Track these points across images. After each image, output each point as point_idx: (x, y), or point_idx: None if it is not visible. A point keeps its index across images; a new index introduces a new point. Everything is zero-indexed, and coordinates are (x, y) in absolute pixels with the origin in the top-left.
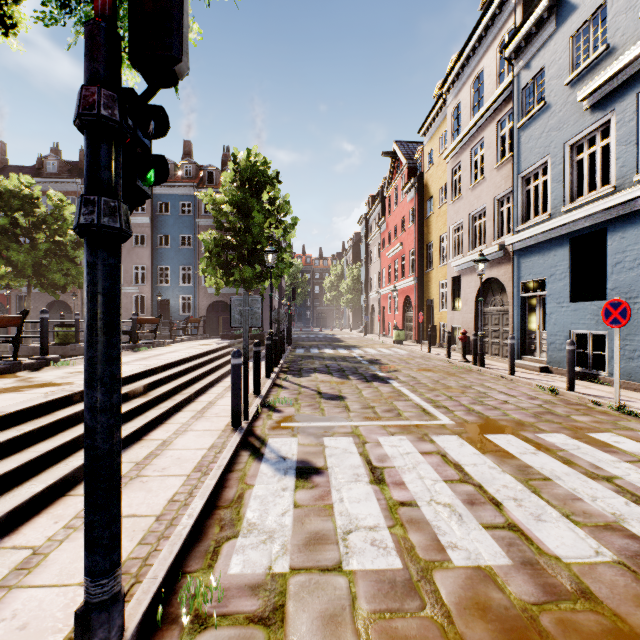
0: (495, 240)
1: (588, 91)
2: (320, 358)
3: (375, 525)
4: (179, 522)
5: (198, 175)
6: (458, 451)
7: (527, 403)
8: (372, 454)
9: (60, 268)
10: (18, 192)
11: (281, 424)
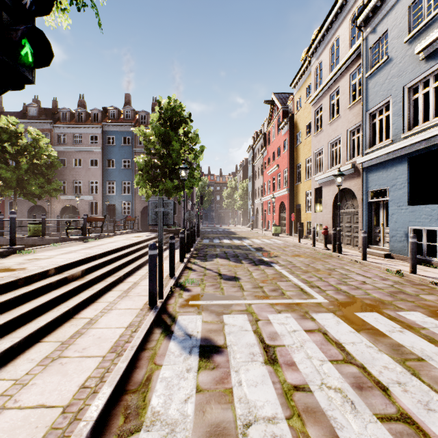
0: (348, 161)
1: (424, 45)
2: (220, 246)
3: (273, 415)
4: (83, 415)
5: (135, 117)
6: (336, 329)
7: (381, 283)
8: (264, 332)
9: (36, 182)
10: (7, 128)
11: (189, 302)
